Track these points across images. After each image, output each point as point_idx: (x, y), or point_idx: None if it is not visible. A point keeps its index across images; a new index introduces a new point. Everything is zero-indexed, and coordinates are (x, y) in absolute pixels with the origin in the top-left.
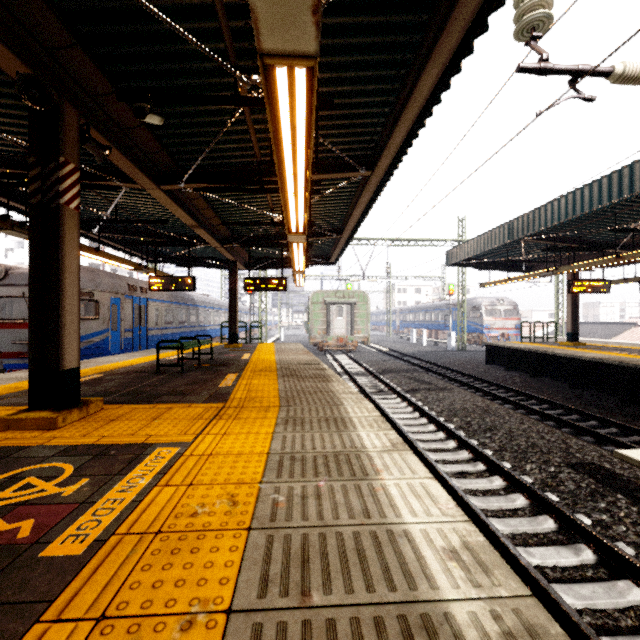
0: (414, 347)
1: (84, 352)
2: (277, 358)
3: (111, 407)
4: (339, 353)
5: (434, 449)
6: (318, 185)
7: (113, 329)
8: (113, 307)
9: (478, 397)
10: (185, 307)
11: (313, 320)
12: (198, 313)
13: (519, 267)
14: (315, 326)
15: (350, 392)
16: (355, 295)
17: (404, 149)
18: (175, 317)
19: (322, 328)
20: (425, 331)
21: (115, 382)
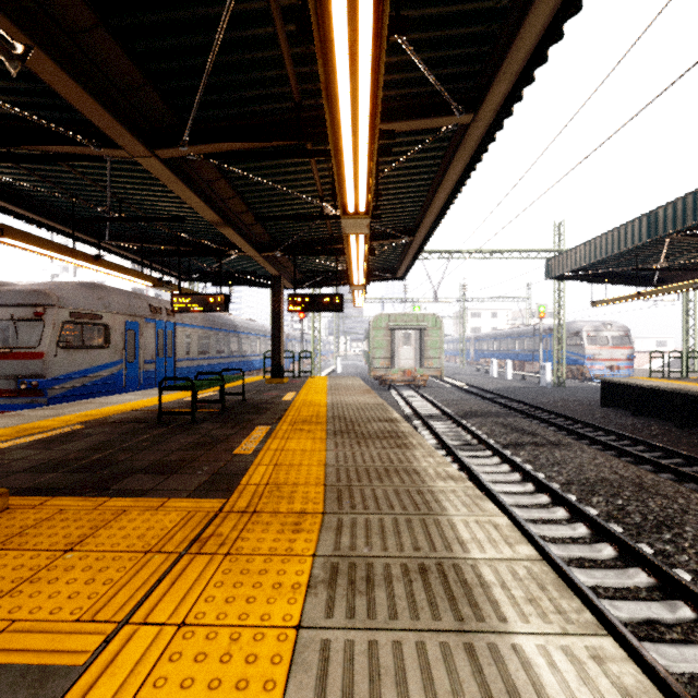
0: (497, 382)
1: (89, 389)
2: (329, 400)
3: (27, 503)
4: (406, 388)
5: (578, 558)
6: (389, 136)
7: (131, 360)
8: (131, 333)
9: (615, 459)
10: (224, 334)
11: (375, 349)
12: (240, 341)
13: (647, 279)
14: (377, 356)
15: (449, 474)
16: (425, 319)
17: (544, 48)
18: (212, 345)
19: (385, 359)
20: (509, 362)
21: (89, 440)
